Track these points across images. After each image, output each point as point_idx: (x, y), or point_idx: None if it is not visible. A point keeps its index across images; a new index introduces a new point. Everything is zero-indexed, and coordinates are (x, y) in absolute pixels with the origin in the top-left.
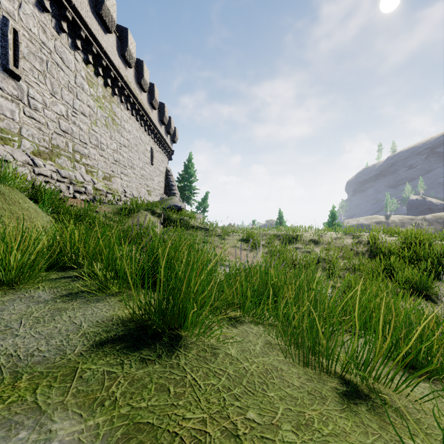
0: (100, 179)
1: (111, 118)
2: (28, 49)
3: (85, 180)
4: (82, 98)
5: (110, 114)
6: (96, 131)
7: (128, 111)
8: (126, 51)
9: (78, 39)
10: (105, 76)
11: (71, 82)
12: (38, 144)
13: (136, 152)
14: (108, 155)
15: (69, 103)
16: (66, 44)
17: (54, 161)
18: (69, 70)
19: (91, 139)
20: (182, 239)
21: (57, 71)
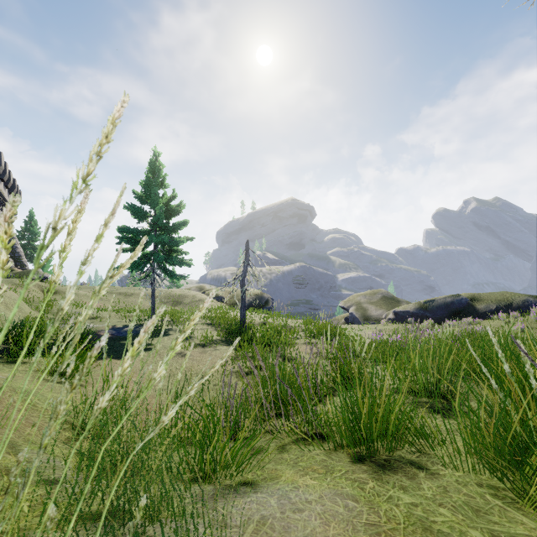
0: None
1: None
2: None
3: None
4: None
5: None
6: None
7: None
8: None
9: None
10: None
11: None
12: None
13: None
14: None
15: None
16: None
17: None
18: None
19: None
20: None
21: None
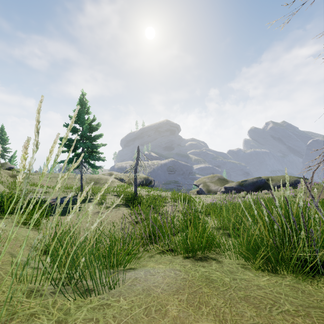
0: None
1: None
2: None
3: None
4: None
5: None
6: None
7: None
8: None
9: None
10: None
11: None
12: None
13: None
14: None
15: None
16: None
17: None
18: None
19: None
20: None
21: None
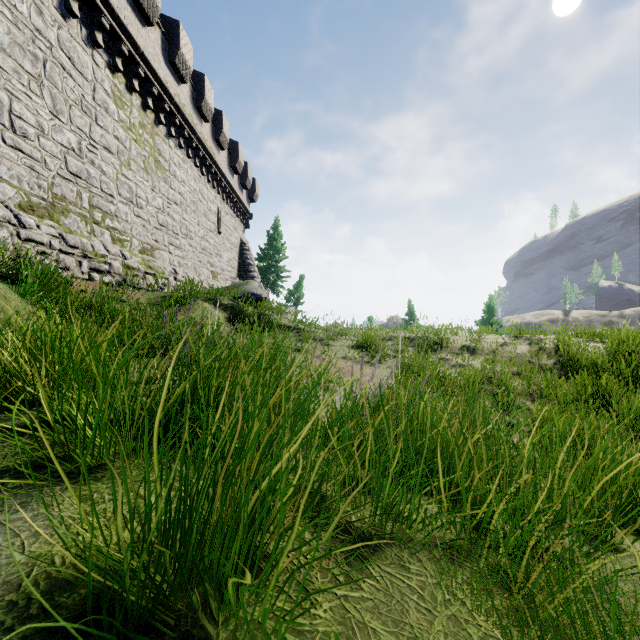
0: (135, 252)
1: (153, 160)
2: (11, 38)
3: (110, 252)
4: (106, 124)
5: (152, 152)
6: (129, 177)
7: (181, 150)
8: (177, 56)
9: (97, 31)
10: (143, 94)
11: (87, 98)
12: (29, 192)
13: (194, 214)
14: (149, 215)
15: (84, 130)
16: (78, 36)
17: (57, 221)
18: (84, 78)
19: (121, 189)
20: (258, 346)
21: (62, 77)
